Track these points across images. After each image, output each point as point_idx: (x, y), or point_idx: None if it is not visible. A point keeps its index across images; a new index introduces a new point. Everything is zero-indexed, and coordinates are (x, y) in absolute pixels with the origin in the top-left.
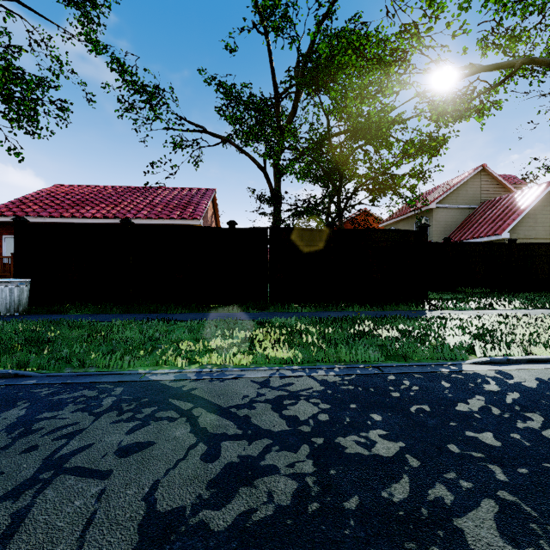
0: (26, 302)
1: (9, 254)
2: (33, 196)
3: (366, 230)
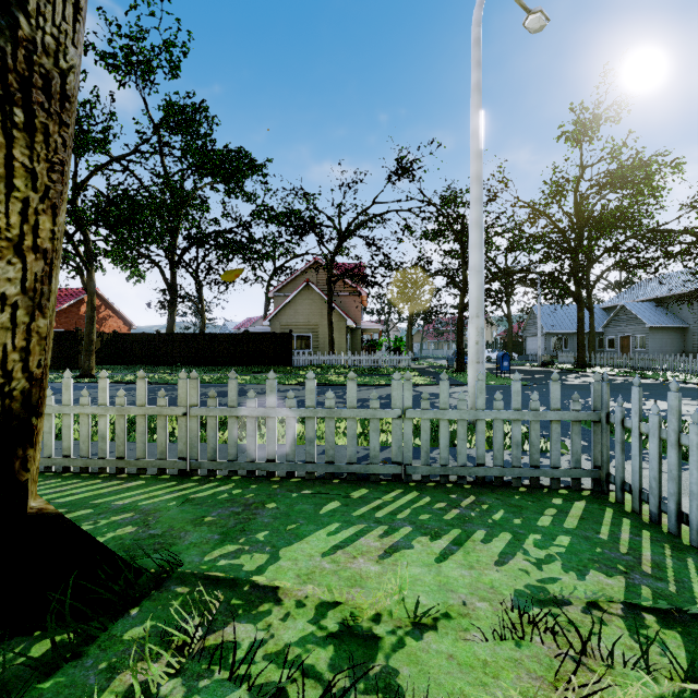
0: None
1: None
2: None
3: None
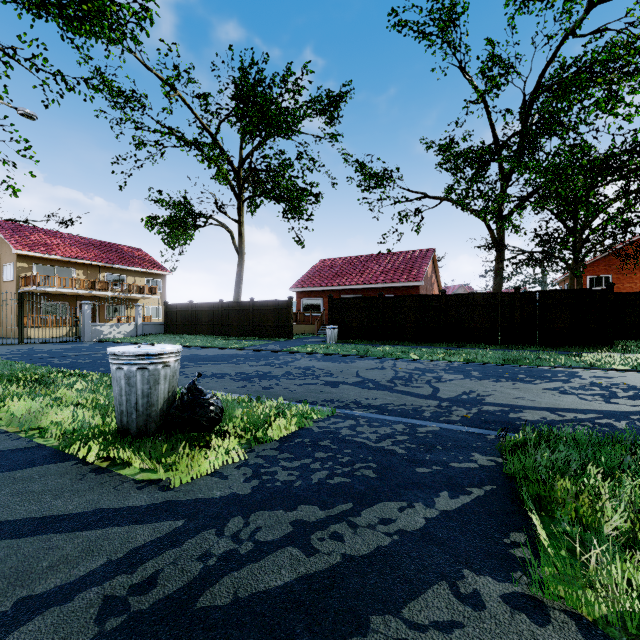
0: (336, 337)
1: (304, 310)
2: (313, 271)
3: (550, 291)
